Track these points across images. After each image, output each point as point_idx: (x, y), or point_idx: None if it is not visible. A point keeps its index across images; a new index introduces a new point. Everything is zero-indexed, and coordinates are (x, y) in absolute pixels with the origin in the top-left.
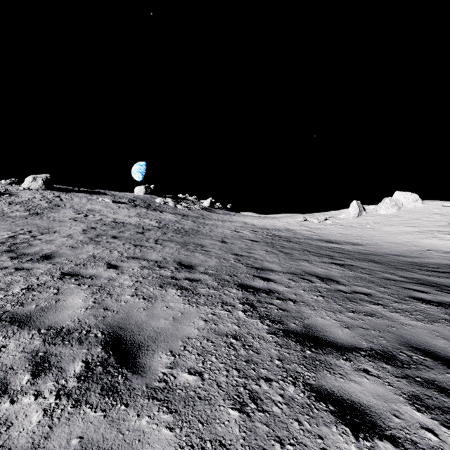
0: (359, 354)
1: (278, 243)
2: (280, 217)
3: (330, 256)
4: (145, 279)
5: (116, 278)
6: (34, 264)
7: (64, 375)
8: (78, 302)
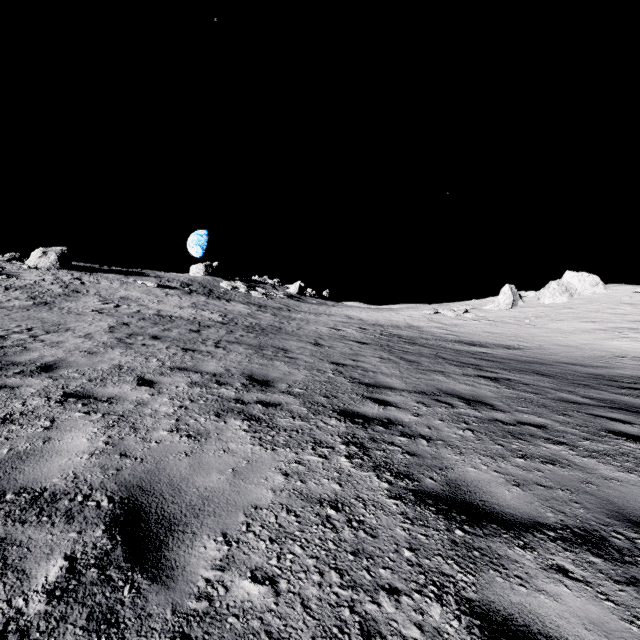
0: (545, 535)
1: (398, 346)
2: (400, 309)
3: (475, 366)
4: (194, 403)
5: (148, 402)
6: (24, 379)
7: (25, 588)
8: (80, 443)
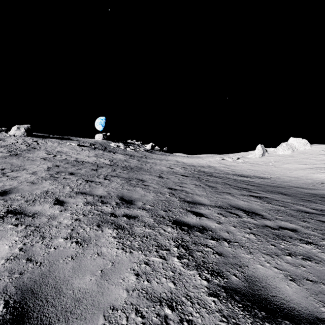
0: None
1: (204, 178)
2: (203, 157)
3: (247, 189)
4: (85, 217)
5: (57, 216)
6: None
7: None
8: (2, 250)
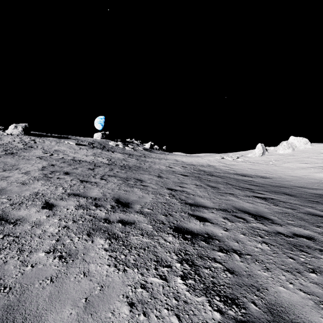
0: None
1: (204, 177)
2: (203, 156)
3: (250, 190)
4: (74, 223)
5: (42, 223)
6: None
7: None
8: None
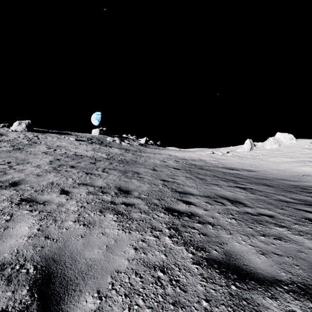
0: (282, 288)
1: (194, 170)
2: (195, 151)
3: (233, 181)
4: (88, 204)
5: (64, 204)
6: (1, 191)
7: None
8: (24, 230)
